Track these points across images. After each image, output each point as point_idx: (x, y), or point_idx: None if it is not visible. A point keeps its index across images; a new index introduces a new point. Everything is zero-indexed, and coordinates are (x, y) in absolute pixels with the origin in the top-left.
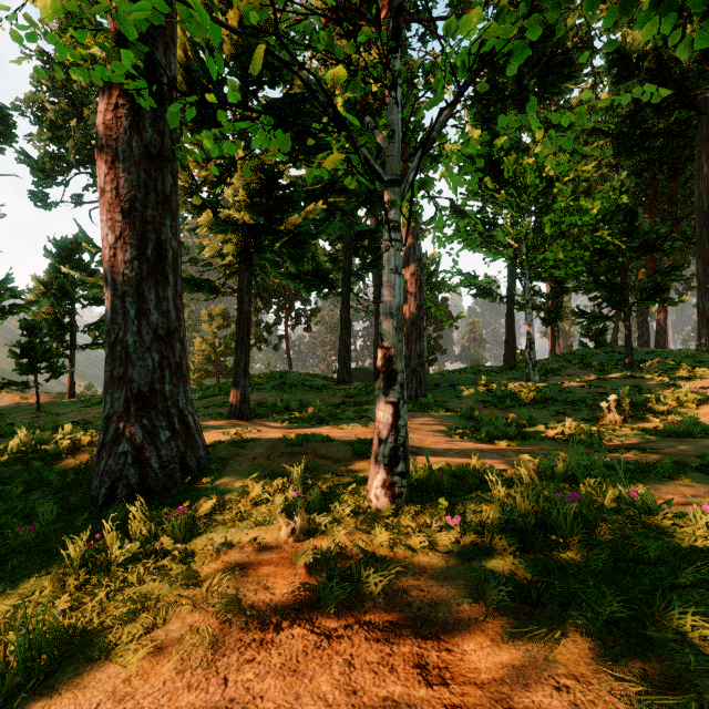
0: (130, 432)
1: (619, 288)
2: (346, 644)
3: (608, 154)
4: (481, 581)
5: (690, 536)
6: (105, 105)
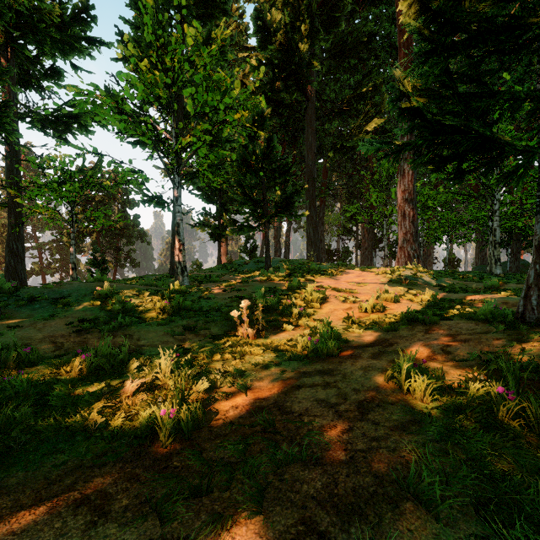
0: None
1: (262, 205)
2: None
3: None
4: None
5: None
6: None
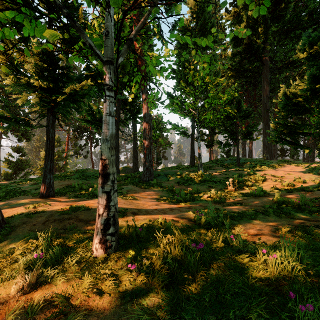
0: None
1: (235, 132)
2: None
3: (226, 67)
4: (137, 316)
5: (257, 268)
6: None
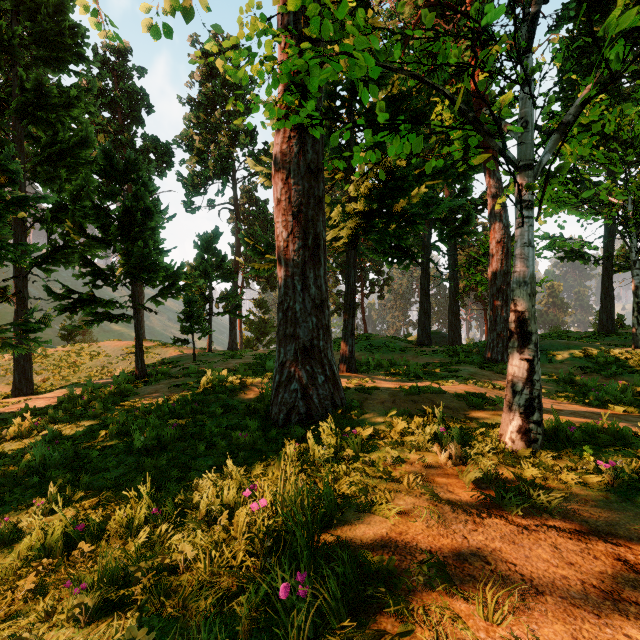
0: (298, 375)
1: None
2: (543, 535)
3: None
4: None
5: None
6: (281, 139)
